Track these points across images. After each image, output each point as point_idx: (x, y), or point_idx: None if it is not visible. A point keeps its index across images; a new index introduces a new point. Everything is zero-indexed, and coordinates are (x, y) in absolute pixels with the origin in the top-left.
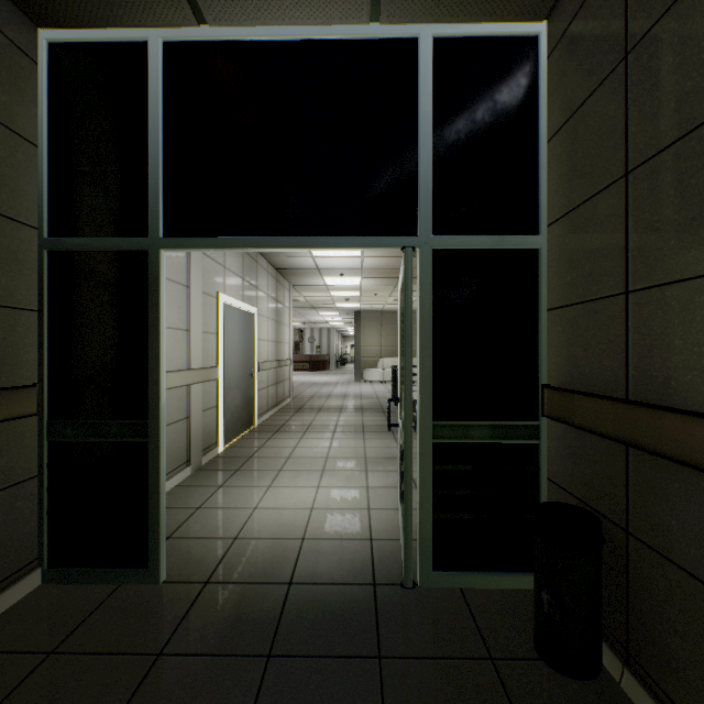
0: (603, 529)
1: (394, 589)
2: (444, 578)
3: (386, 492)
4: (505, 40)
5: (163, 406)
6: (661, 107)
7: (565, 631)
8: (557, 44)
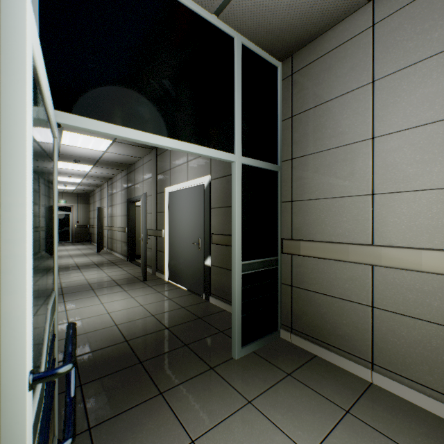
0: None
1: None
2: None
3: None
4: None
5: (234, 254)
6: None
7: None
8: None
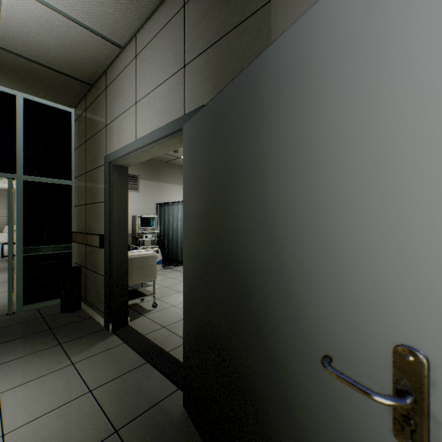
0: (84, 270)
1: (3, 316)
2: (30, 306)
3: (3, 293)
4: (58, 109)
5: None
6: (90, 160)
7: (69, 300)
8: (77, 120)
